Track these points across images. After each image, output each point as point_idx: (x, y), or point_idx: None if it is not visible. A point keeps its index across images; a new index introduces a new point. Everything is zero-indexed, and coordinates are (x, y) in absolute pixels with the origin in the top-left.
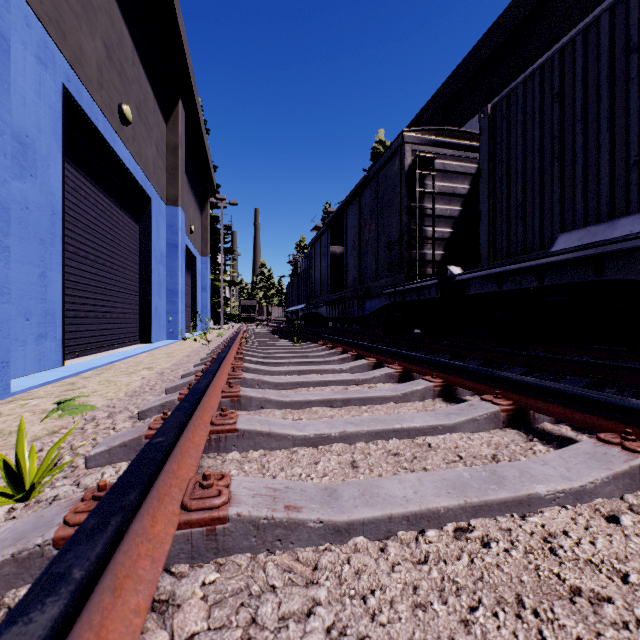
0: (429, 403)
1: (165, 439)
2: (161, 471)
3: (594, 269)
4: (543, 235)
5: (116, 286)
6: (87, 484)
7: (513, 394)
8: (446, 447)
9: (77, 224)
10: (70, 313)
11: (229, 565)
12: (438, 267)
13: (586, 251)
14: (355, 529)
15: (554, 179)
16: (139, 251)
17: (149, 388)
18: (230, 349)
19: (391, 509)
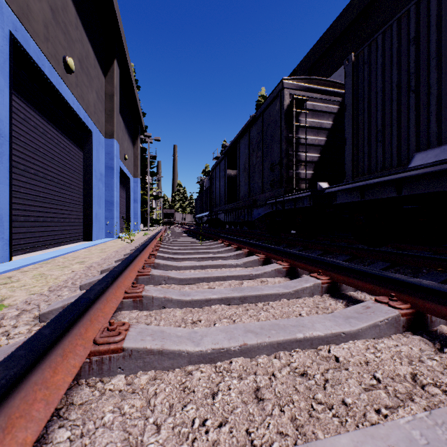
0: (318, 299)
1: None
2: None
3: None
4: (400, 154)
5: (63, 197)
6: None
7: (408, 296)
8: (356, 362)
9: (27, 147)
10: (20, 218)
11: None
12: (309, 183)
13: (443, 165)
14: None
15: (410, 108)
16: (83, 171)
17: (71, 282)
18: (146, 247)
19: None
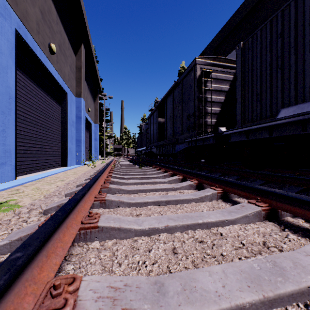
0: (215, 203)
1: (22, 254)
2: (13, 286)
3: (302, 127)
4: (272, 110)
5: (48, 137)
6: None
7: (267, 199)
8: (232, 236)
9: (25, 104)
10: (21, 151)
11: None
12: (213, 128)
13: (298, 117)
14: None
15: (278, 79)
16: (61, 120)
17: (58, 193)
18: (105, 170)
19: (208, 308)
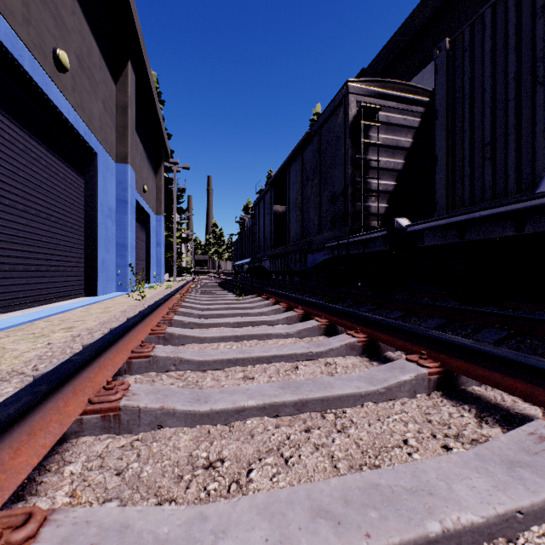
0: (426, 403)
1: None
2: None
3: None
4: (520, 176)
5: (54, 238)
6: None
7: None
8: None
9: None
10: None
11: None
12: (382, 220)
13: None
14: None
15: (537, 108)
16: (84, 205)
17: (33, 365)
18: (160, 307)
19: None
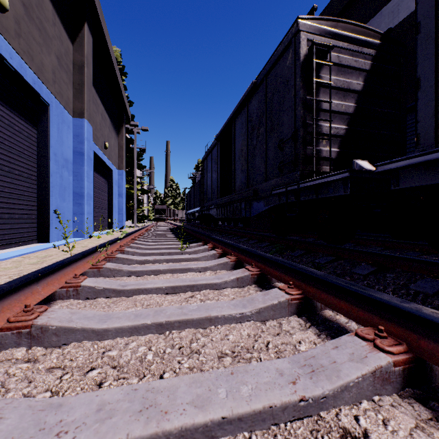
0: None
1: None
2: None
3: None
4: None
5: None
6: None
7: None
8: None
9: None
10: None
11: None
12: (333, 165)
13: None
14: None
15: None
16: (37, 154)
17: None
18: (70, 265)
19: None
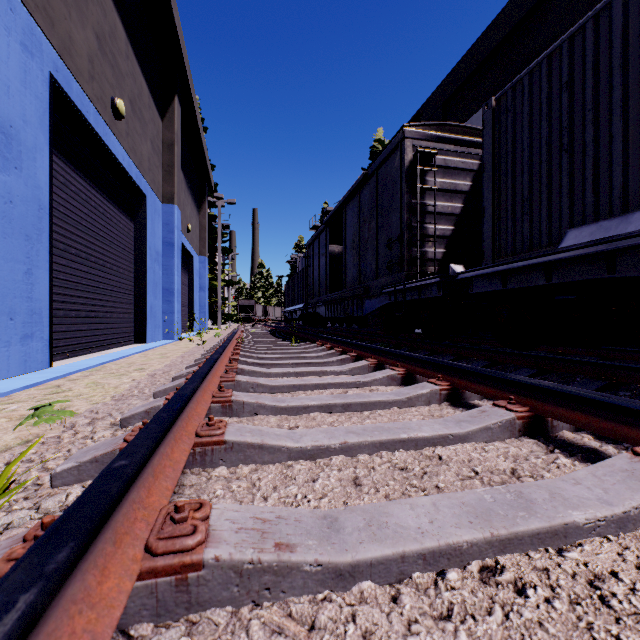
0: (435, 408)
1: (129, 462)
2: (122, 503)
3: (606, 266)
4: (551, 231)
5: (109, 285)
6: (48, 508)
7: (529, 399)
8: (459, 460)
9: (67, 220)
10: (60, 312)
11: (203, 624)
12: (439, 265)
13: (598, 247)
14: (361, 572)
15: (563, 172)
16: (134, 249)
17: (138, 391)
18: (225, 350)
19: (404, 546)
